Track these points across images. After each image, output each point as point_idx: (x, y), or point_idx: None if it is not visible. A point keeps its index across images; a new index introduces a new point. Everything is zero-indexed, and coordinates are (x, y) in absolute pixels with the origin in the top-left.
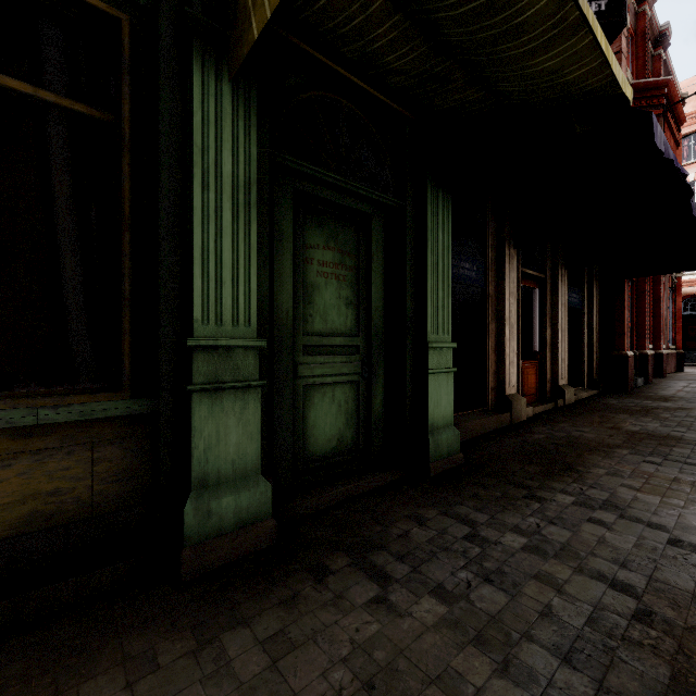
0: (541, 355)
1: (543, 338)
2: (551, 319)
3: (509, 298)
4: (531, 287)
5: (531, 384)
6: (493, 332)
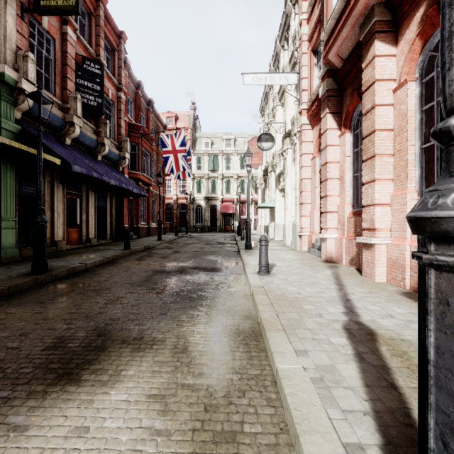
0: (80, 225)
1: (81, 219)
2: (87, 211)
3: (57, 202)
4: (75, 198)
5: (74, 237)
6: (49, 215)
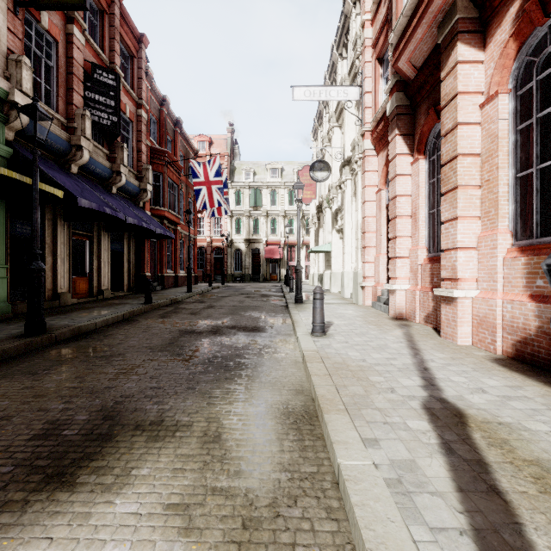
0: (90, 274)
1: (92, 266)
2: (98, 256)
3: (61, 245)
4: (83, 240)
5: (83, 288)
6: (50, 261)
